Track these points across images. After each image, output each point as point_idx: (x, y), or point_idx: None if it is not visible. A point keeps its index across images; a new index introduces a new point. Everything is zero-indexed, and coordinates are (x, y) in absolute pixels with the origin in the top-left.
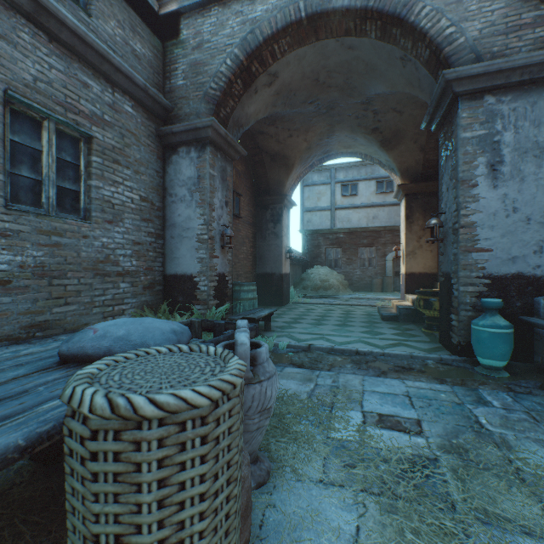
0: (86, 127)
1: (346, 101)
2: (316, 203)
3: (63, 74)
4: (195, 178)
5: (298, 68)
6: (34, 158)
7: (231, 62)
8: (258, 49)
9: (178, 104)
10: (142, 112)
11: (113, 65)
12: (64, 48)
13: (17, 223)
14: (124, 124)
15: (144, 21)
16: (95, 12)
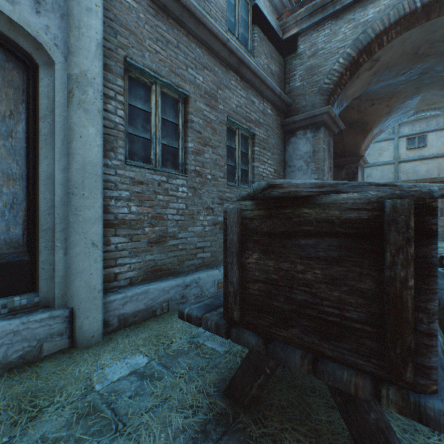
0: (253, 129)
1: (443, 64)
2: (377, 159)
3: (245, 99)
4: (310, 153)
5: (399, 48)
6: (232, 153)
7: (343, 60)
8: (369, 44)
9: (295, 100)
10: (274, 111)
11: (266, 85)
12: (245, 83)
13: (230, 193)
14: (267, 122)
15: (275, 48)
16: (256, 54)
